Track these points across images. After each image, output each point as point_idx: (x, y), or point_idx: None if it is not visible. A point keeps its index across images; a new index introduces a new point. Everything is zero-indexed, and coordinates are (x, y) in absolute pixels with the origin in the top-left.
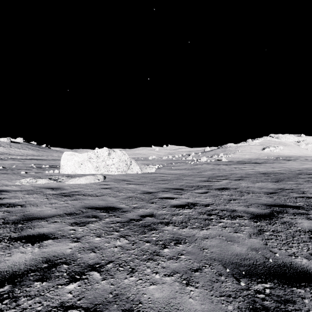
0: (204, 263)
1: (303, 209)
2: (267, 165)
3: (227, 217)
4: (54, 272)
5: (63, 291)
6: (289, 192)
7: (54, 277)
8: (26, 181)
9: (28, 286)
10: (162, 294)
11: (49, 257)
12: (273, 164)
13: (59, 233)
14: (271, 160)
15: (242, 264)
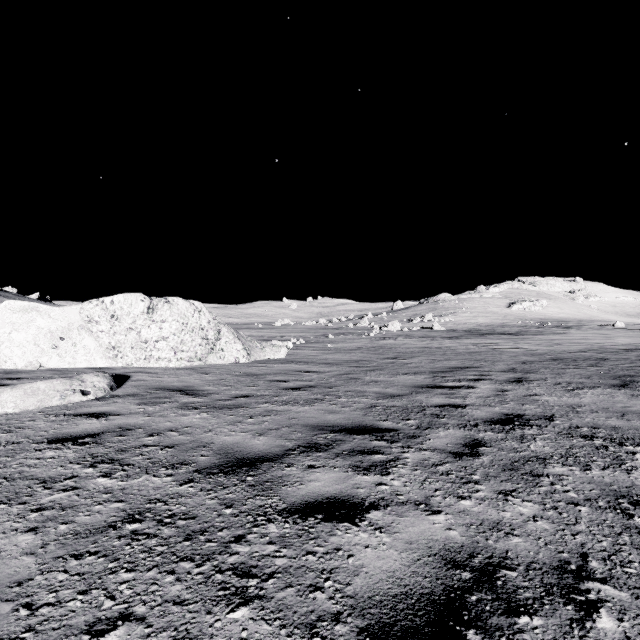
0: None
1: None
2: (539, 340)
3: None
4: None
5: None
6: None
7: None
8: None
9: None
10: None
11: None
12: (546, 336)
13: None
14: (533, 328)
15: None
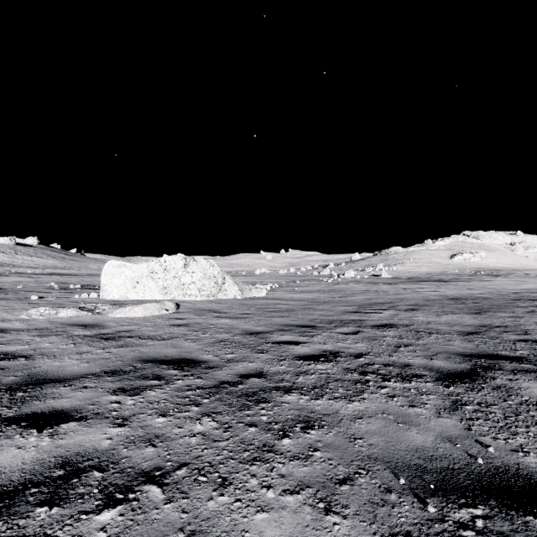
0: (358, 466)
1: (530, 362)
2: (459, 285)
3: (395, 378)
4: (75, 486)
5: (90, 526)
6: (502, 331)
7: (74, 496)
8: (38, 313)
9: (22, 516)
10: (279, 532)
11: (69, 456)
12: (469, 283)
13: (90, 408)
14: (466, 276)
15: (428, 469)
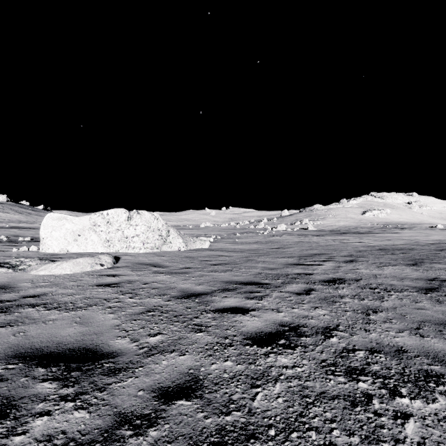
0: None
1: None
2: (378, 237)
3: (404, 385)
4: None
5: None
6: None
7: None
8: None
9: None
10: None
11: None
12: (384, 234)
13: None
14: (378, 229)
15: None
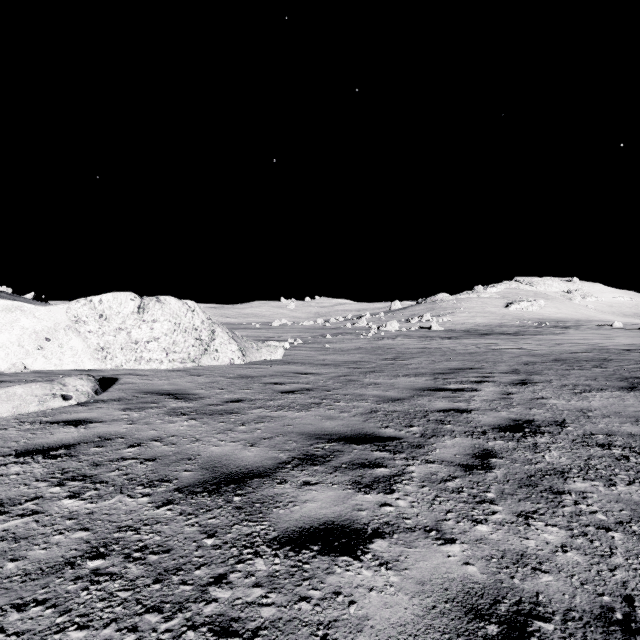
0: None
1: None
2: (539, 340)
3: None
4: None
5: None
6: None
7: None
8: None
9: None
10: None
11: None
12: (546, 336)
13: None
14: (532, 328)
15: None
